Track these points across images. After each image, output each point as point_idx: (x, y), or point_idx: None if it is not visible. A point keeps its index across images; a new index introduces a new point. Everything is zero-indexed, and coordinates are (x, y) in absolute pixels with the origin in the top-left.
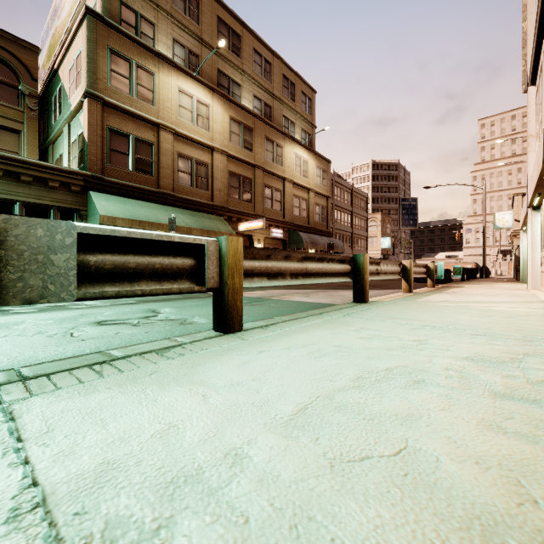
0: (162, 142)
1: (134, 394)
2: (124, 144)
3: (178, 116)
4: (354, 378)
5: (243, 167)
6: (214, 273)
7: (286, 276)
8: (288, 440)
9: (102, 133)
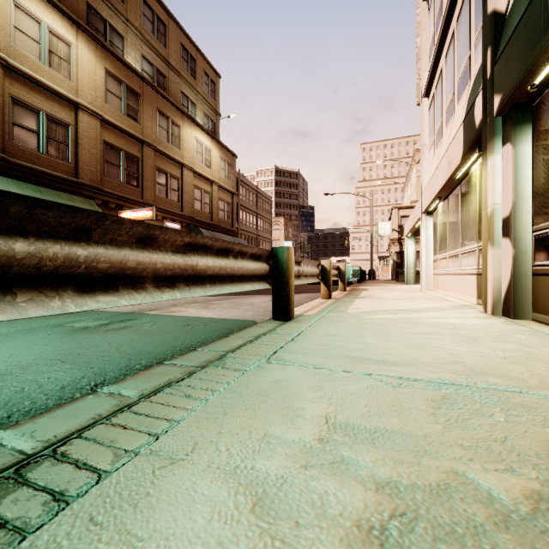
0: None
1: None
2: None
3: (12, 41)
4: None
5: (126, 141)
6: None
7: (145, 283)
8: None
9: None
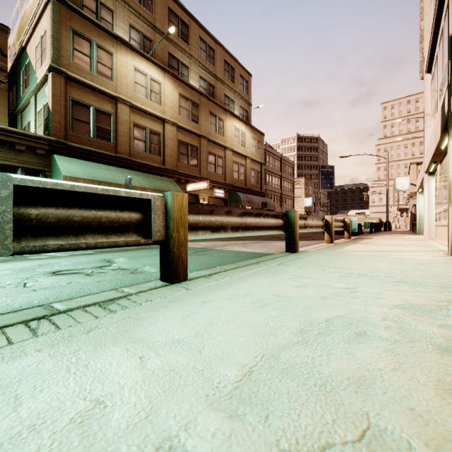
0: (120, 113)
1: (64, 358)
2: (85, 113)
3: (133, 91)
4: (297, 331)
5: (190, 137)
6: (160, 226)
7: (228, 229)
8: (233, 421)
9: (65, 104)
